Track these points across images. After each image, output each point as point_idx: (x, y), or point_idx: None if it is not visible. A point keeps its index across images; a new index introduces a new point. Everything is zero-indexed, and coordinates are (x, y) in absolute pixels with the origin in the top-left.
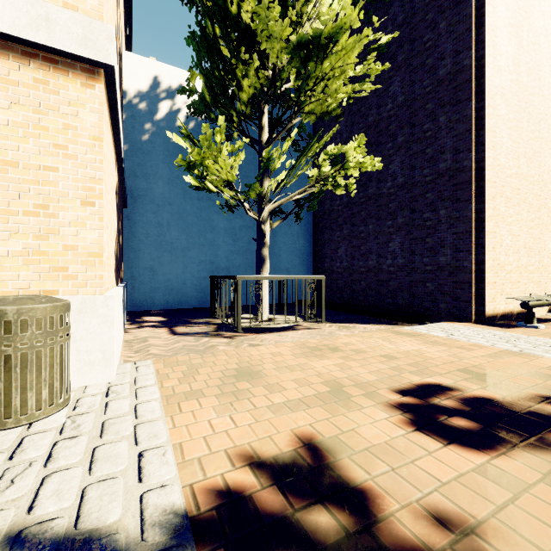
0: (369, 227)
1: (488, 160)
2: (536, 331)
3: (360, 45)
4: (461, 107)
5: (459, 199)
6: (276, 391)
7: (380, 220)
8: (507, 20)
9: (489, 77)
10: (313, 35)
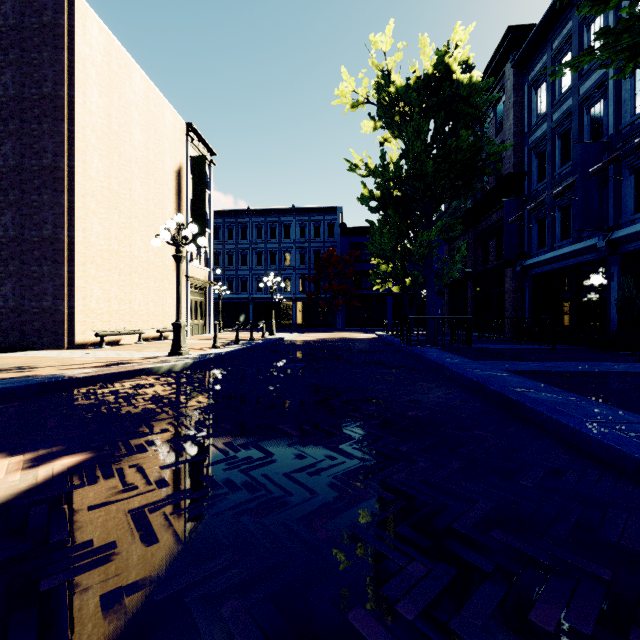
0: None
1: (79, 238)
2: (98, 349)
3: None
4: (58, 195)
5: (57, 261)
6: None
7: None
8: (98, 146)
9: (80, 182)
10: None
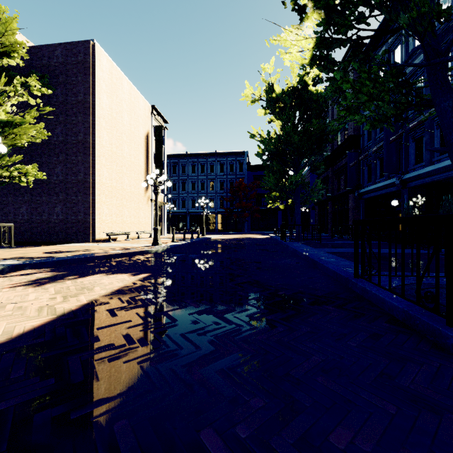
0: (43, 198)
1: (97, 180)
2: (109, 243)
3: (35, 128)
4: (87, 156)
5: (86, 193)
6: (2, 255)
7: (50, 196)
8: (106, 127)
9: (97, 149)
10: (9, 121)
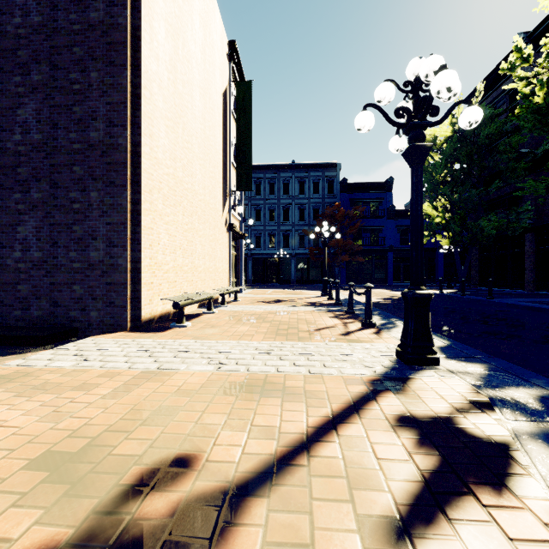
0: None
1: (145, 147)
2: (184, 331)
3: None
4: (115, 71)
5: (113, 182)
6: None
7: (1, 189)
8: (165, 13)
9: (146, 56)
10: None
